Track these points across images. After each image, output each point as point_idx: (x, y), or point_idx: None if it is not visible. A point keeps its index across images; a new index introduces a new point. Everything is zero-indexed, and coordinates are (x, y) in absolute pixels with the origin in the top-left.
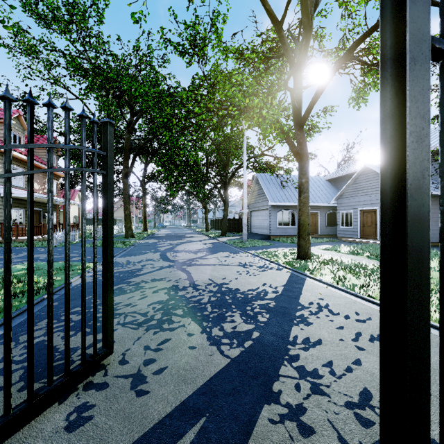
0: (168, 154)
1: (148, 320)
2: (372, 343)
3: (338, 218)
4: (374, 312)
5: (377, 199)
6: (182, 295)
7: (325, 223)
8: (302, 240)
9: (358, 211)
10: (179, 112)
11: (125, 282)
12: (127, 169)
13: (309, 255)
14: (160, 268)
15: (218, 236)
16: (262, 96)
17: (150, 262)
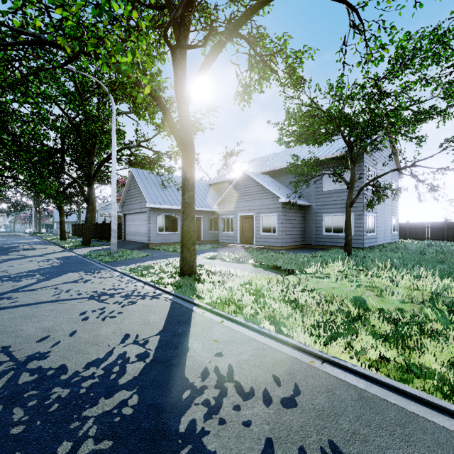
0: None
1: None
2: None
3: (220, 224)
4: (294, 366)
5: (254, 205)
6: None
7: (207, 228)
8: (187, 251)
9: (238, 216)
10: None
11: None
12: None
13: (195, 269)
14: None
15: (77, 247)
16: None
17: None
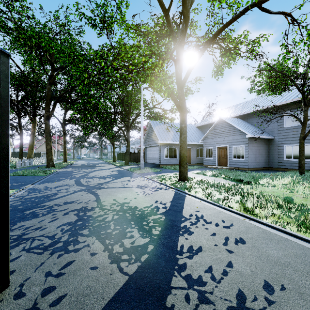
0: (83, 103)
1: (55, 243)
2: (237, 245)
3: (204, 152)
4: (234, 219)
5: (228, 140)
6: (89, 216)
7: (195, 155)
8: (182, 167)
9: (216, 147)
10: (92, 71)
11: (39, 206)
12: (49, 113)
13: (187, 178)
14: (73, 192)
15: (122, 165)
16: (155, 56)
17: (65, 187)
